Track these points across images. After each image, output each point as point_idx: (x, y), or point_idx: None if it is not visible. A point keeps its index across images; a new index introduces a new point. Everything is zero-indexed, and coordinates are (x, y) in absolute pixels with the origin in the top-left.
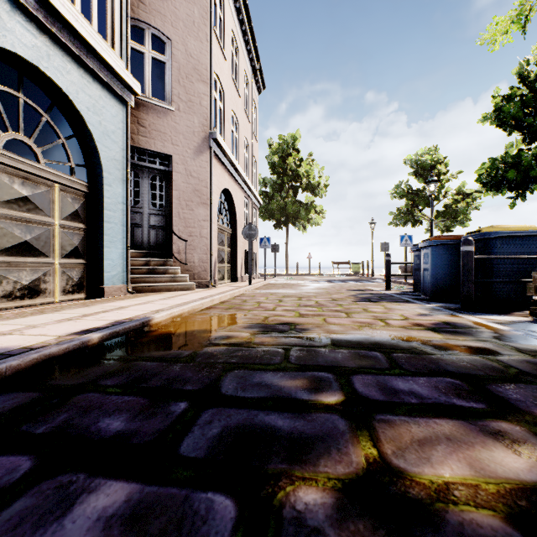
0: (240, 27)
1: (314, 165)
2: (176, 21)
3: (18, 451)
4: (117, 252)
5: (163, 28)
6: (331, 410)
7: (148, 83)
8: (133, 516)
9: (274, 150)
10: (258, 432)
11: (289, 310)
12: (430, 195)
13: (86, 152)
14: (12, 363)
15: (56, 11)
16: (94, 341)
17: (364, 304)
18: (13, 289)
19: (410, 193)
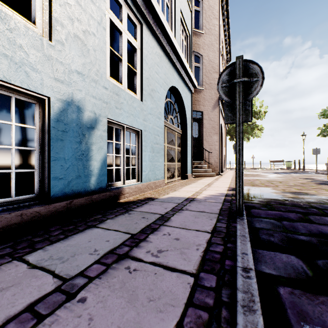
0: (223, 33)
1: (255, 99)
2: (204, 46)
3: (288, 212)
4: (189, 159)
5: (199, 51)
6: None
7: None
8: None
9: None
10: None
11: (287, 187)
12: None
13: (180, 117)
14: None
15: (184, 65)
16: None
17: (327, 186)
18: (170, 175)
19: None
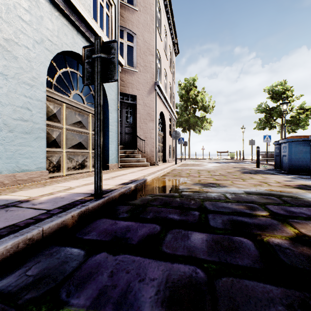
0: (167, 21)
1: (205, 95)
2: (138, 24)
3: (149, 222)
4: (114, 146)
5: (132, 29)
6: (265, 217)
7: (125, 58)
8: (214, 240)
9: (182, 87)
10: (239, 222)
11: (208, 177)
12: (284, 111)
13: None
14: (114, 194)
15: (93, 30)
16: (132, 188)
17: (249, 175)
18: (76, 165)
19: (268, 109)
